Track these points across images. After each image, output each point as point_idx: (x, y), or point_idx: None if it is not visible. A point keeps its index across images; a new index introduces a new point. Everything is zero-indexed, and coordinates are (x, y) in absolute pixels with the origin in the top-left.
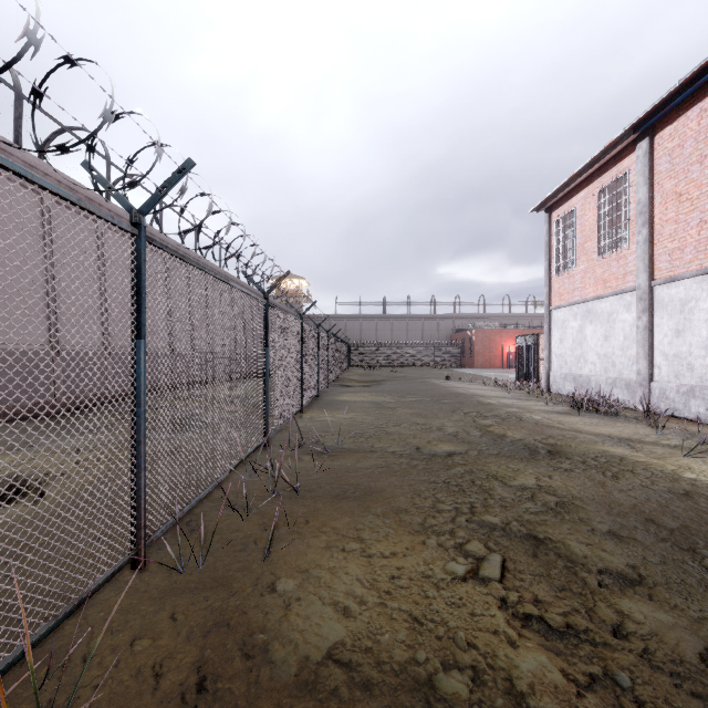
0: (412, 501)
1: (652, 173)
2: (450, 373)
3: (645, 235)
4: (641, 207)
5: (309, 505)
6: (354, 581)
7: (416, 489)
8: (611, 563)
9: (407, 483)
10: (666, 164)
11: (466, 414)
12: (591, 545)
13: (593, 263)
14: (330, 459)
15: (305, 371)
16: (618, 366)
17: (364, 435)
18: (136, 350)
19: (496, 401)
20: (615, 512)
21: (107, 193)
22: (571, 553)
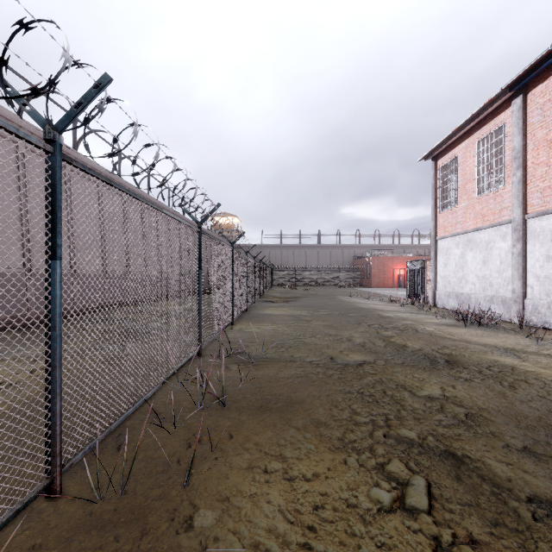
0: (330, 413)
1: (525, 124)
2: (353, 291)
3: (519, 176)
4: (515, 153)
5: (234, 417)
6: (276, 513)
7: (333, 400)
8: (538, 489)
9: (325, 394)
10: (538, 116)
11: (370, 326)
12: (511, 466)
13: (473, 201)
14: (255, 369)
15: (236, 290)
16: (495, 286)
17: (285, 345)
18: (51, 271)
19: (393, 314)
20: (523, 425)
21: (74, 144)
22: (494, 476)
